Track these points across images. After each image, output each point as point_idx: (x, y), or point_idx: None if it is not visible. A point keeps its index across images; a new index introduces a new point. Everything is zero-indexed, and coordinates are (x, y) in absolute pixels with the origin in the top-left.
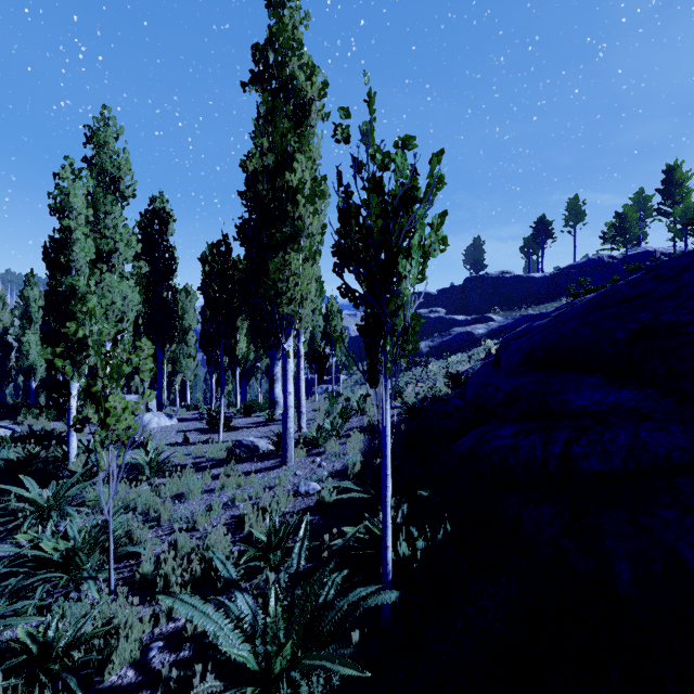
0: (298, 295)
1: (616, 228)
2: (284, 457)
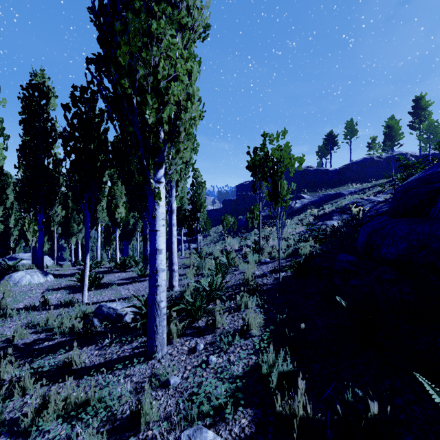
0: (173, 98)
1: (386, 135)
2: (151, 343)
